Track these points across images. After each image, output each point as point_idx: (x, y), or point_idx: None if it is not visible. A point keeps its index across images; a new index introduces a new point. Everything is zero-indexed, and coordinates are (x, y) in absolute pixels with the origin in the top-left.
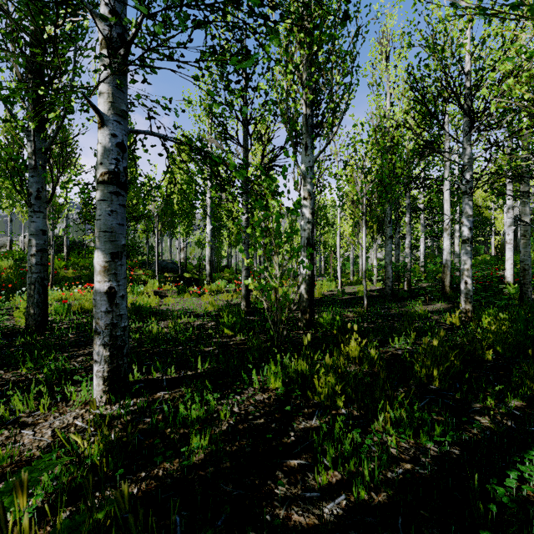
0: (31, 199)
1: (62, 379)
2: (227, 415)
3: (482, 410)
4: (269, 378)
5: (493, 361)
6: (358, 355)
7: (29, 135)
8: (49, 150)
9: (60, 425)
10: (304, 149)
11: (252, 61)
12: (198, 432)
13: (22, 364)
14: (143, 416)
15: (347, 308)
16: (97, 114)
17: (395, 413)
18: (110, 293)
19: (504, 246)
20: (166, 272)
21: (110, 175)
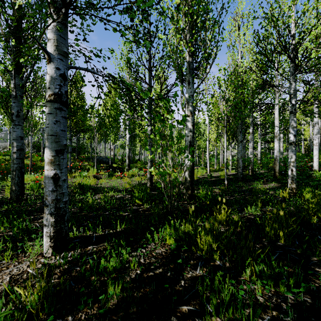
0: (13, 117)
1: (25, 236)
2: (135, 266)
3: (319, 263)
4: (165, 236)
5: (317, 224)
6: (225, 219)
7: (12, 76)
8: (24, 85)
9: (17, 272)
10: (187, 84)
11: (153, 1)
12: (114, 280)
13: (2, 224)
14: (76, 265)
15: (214, 186)
16: (45, 53)
17: (258, 266)
18: (55, 178)
19: (310, 147)
20: (102, 163)
21: (55, 96)
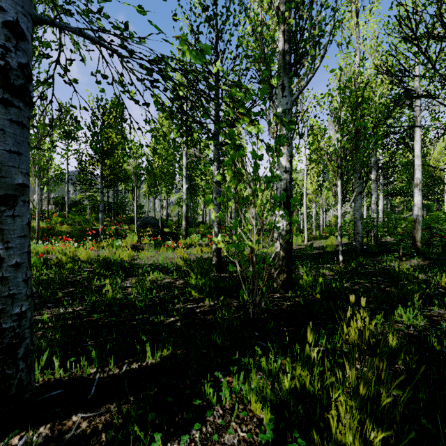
0: None
1: None
2: None
3: None
4: (246, 392)
5: None
6: (366, 341)
7: None
8: None
9: None
10: (280, 90)
11: None
12: None
13: None
14: None
15: (320, 264)
16: None
17: None
18: None
19: None
20: (149, 227)
21: None
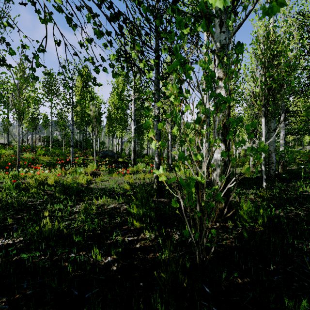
0: None
1: None
2: None
3: None
4: None
5: None
6: None
7: None
8: None
9: None
10: (218, 27)
11: None
12: None
13: None
14: None
15: (245, 189)
16: None
17: None
18: None
19: None
20: (107, 158)
21: None
